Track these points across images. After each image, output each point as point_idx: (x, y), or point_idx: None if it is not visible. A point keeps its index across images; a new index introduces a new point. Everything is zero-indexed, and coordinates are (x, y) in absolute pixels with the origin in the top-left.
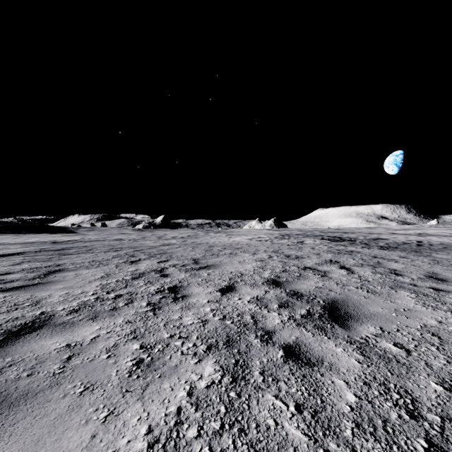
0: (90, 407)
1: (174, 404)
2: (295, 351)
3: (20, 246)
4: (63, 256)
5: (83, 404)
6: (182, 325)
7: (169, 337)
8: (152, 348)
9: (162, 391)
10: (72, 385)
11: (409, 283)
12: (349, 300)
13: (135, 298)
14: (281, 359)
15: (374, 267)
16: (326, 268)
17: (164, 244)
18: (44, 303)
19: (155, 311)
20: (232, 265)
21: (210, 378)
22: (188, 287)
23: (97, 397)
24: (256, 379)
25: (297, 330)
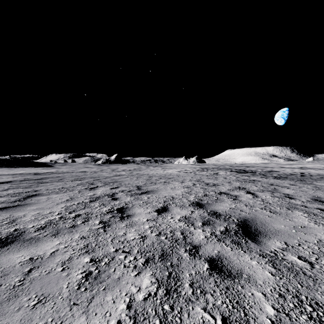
0: (40, 321)
1: (114, 317)
2: (218, 264)
3: (10, 177)
4: (41, 183)
5: (34, 317)
6: (126, 241)
7: (114, 251)
8: (100, 261)
9: (105, 304)
10: (27, 298)
11: (301, 205)
12: (257, 219)
13: (91, 217)
14: (207, 272)
15: (272, 192)
16: (236, 193)
17: (116, 175)
18: (19, 221)
19: (105, 228)
20: (166, 190)
21: (147, 290)
22: (132, 208)
23: (47, 310)
24: (187, 291)
25: (218, 245)
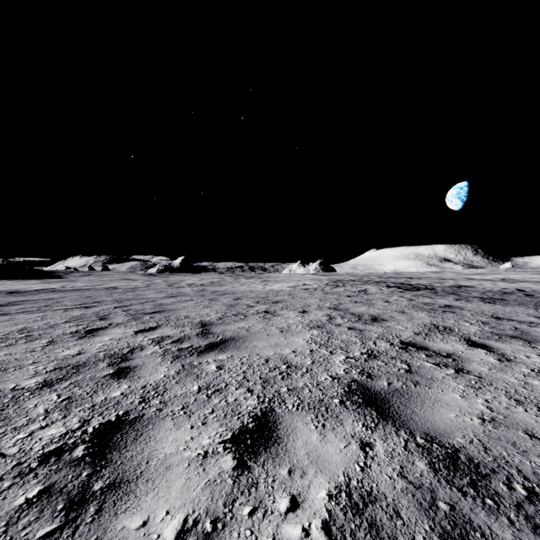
0: None
1: None
2: None
3: None
4: None
5: None
6: None
7: None
8: None
9: None
10: None
11: None
12: None
13: None
14: None
15: (527, 341)
16: (443, 344)
17: (170, 295)
18: None
19: None
20: (269, 338)
21: None
22: (152, 423)
23: None
24: None
25: None
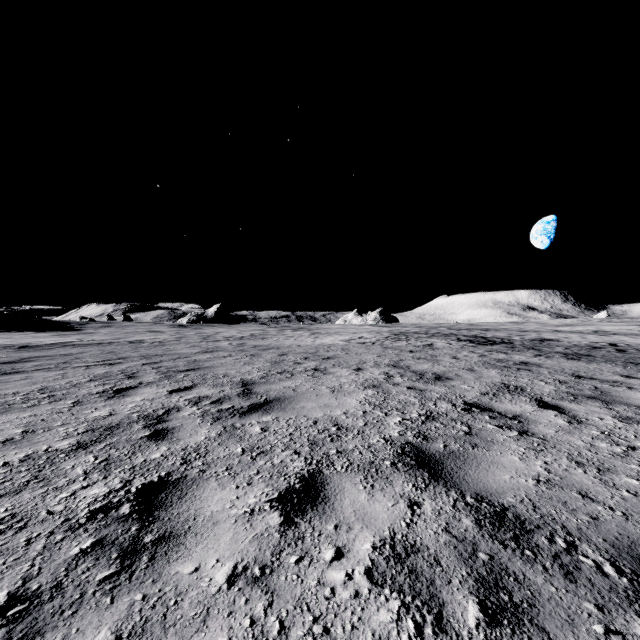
0: None
1: None
2: None
3: None
4: None
5: None
6: None
7: None
8: None
9: None
10: None
11: None
12: None
13: None
14: None
15: (605, 402)
16: (511, 405)
17: (205, 350)
18: None
19: None
20: (318, 398)
21: None
22: (196, 483)
23: None
24: None
25: None
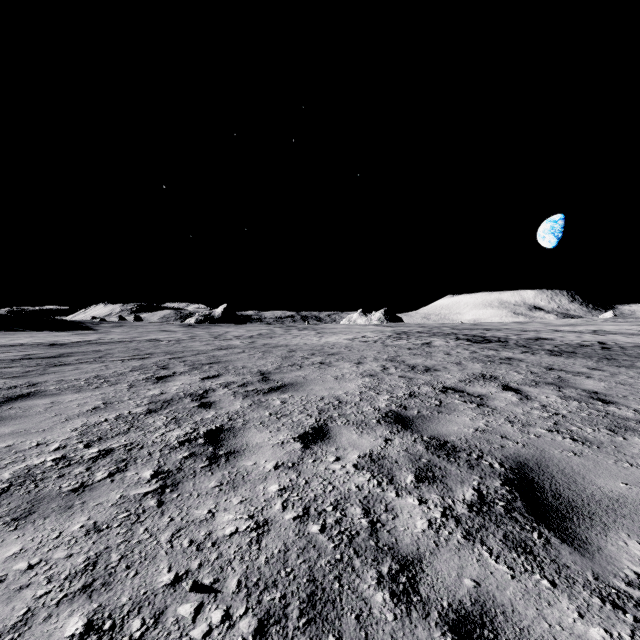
0: None
1: None
2: None
3: None
4: (53, 367)
5: None
6: (210, 541)
7: (169, 586)
8: (113, 633)
9: None
10: None
11: (637, 420)
12: (548, 461)
13: (136, 458)
14: None
15: (558, 387)
16: (480, 388)
17: (220, 348)
18: None
19: (163, 495)
20: (324, 383)
21: None
22: (242, 430)
23: None
24: None
25: (471, 556)
